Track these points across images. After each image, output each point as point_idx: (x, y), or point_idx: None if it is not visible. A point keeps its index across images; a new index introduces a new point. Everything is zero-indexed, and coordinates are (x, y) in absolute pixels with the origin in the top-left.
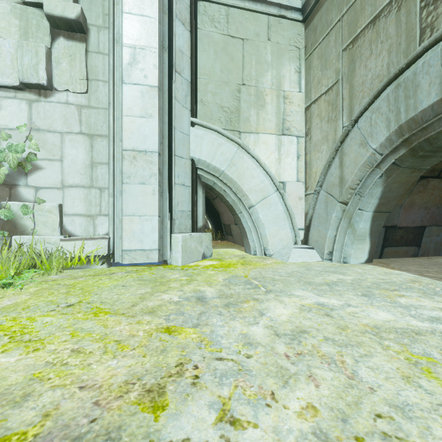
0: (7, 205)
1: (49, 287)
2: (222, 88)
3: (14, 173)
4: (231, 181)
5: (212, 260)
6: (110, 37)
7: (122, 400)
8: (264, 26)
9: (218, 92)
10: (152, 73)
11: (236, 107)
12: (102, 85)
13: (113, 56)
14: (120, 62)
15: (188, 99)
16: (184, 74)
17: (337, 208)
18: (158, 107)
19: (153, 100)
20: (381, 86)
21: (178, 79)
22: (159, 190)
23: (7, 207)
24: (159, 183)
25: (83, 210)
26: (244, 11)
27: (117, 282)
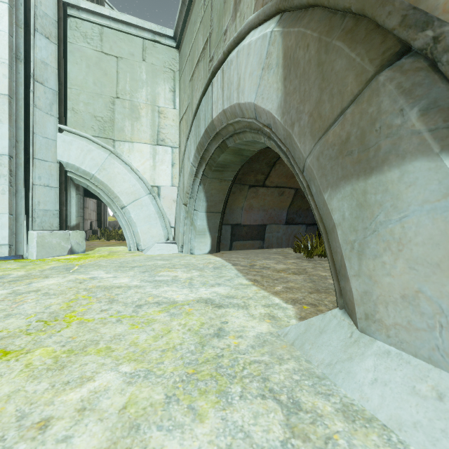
0: None
1: None
2: (95, 99)
3: None
4: (102, 184)
5: (78, 255)
6: None
7: None
8: (139, 48)
9: (91, 102)
10: (1, 82)
11: (110, 117)
12: None
13: None
14: None
15: (54, 107)
16: (48, 84)
17: (183, 209)
18: (9, 114)
19: (3, 107)
20: (193, 115)
21: (40, 88)
22: (12, 190)
23: None
24: (10, 183)
25: None
26: (119, 32)
27: None
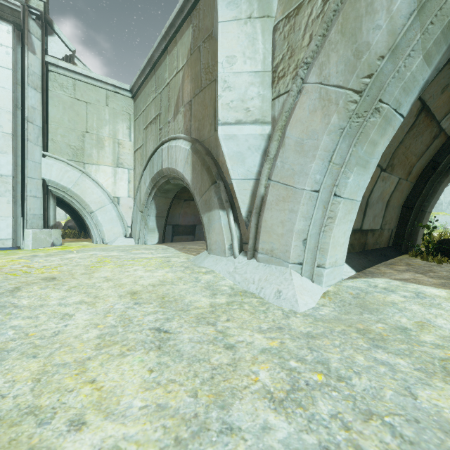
0: None
1: None
2: (70, 133)
3: None
4: (76, 195)
5: (59, 247)
6: None
7: None
8: (103, 96)
9: (67, 135)
10: (7, 125)
11: (81, 146)
12: None
13: None
14: None
15: (40, 139)
16: (36, 122)
17: (139, 215)
18: (12, 147)
19: (8, 142)
20: (148, 158)
21: (30, 126)
22: (14, 201)
23: None
24: (13, 196)
25: None
26: (88, 84)
27: None
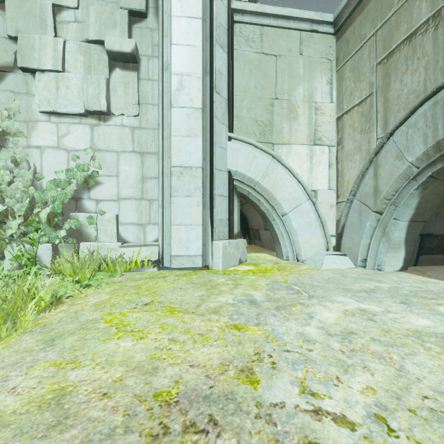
0: (76, 216)
1: (120, 288)
2: (256, 103)
3: (79, 188)
4: (265, 190)
5: (248, 265)
6: (160, 66)
7: (225, 375)
8: (296, 42)
9: (253, 107)
10: (196, 96)
11: (269, 120)
12: (151, 108)
13: (162, 83)
14: (169, 88)
15: (225, 115)
16: (222, 93)
17: (371, 218)
18: (202, 127)
19: (198, 121)
20: (418, 102)
21: (217, 98)
22: (203, 202)
23: (76, 218)
24: (202, 195)
25: (135, 219)
26: (277, 29)
27: (173, 284)
